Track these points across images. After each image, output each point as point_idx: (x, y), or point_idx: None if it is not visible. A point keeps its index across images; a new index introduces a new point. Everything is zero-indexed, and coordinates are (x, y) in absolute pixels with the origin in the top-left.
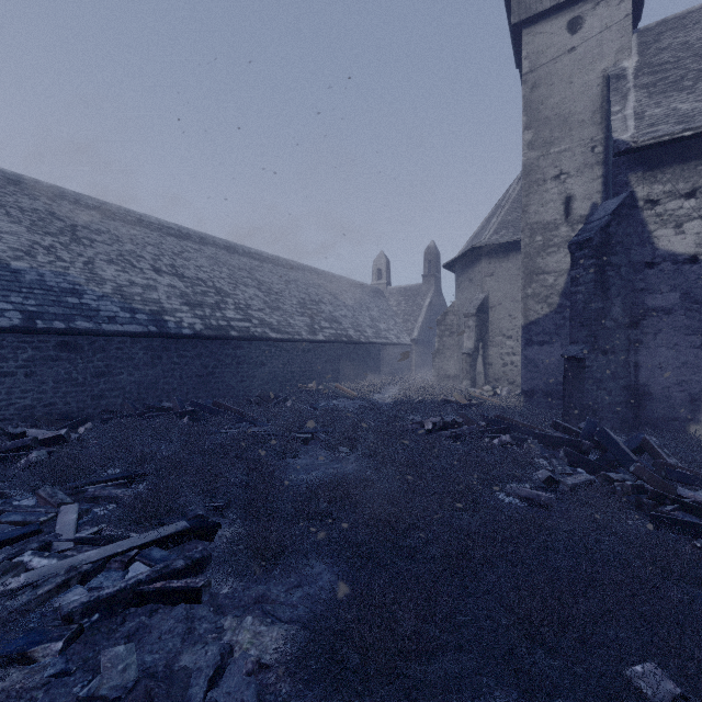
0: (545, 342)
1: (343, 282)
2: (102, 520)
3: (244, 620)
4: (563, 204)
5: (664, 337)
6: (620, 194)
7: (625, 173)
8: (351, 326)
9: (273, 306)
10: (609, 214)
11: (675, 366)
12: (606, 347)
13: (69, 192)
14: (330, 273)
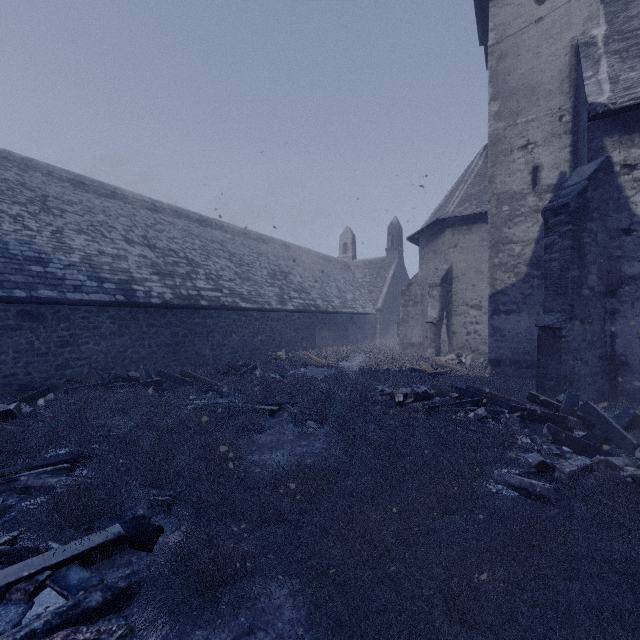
0: (512, 311)
1: (312, 255)
2: (15, 527)
3: None
4: (530, 174)
5: None
6: (595, 159)
7: (601, 138)
8: (319, 296)
9: (244, 277)
10: (585, 179)
11: None
12: (582, 316)
13: (43, 164)
14: (299, 247)
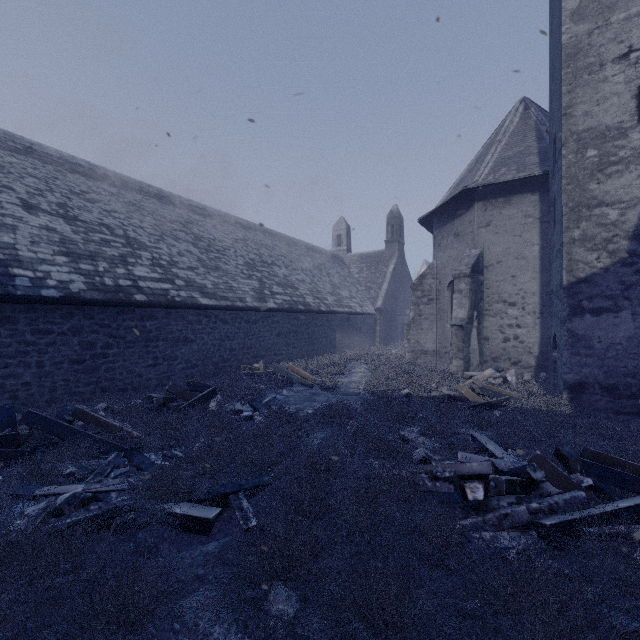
0: (605, 310)
1: (301, 246)
2: None
3: None
4: (634, 97)
5: None
6: None
7: None
8: (309, 292)
9: (211, 265)
10: None
11: None
12: None
13: None
14: (287, 236)
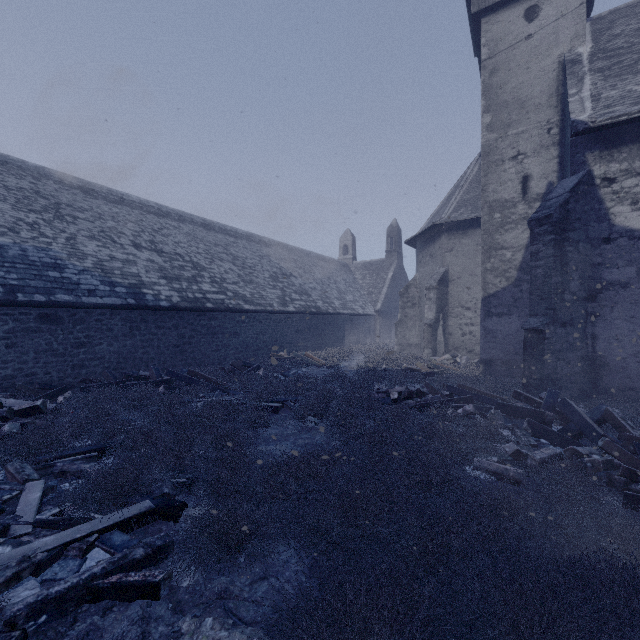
0: (503, 314)
1: (313, 257)
2: (64, 501)
3: (203, 622)
4: (520, 183)
5: (620, 310)
6: (577, 173)
7: (583, 153)
8: (320, 298)
9: (247, 279)
10: (567, 191)
11: (631, 338)
12: (564, 319)
13: (54, 172)
14: (300, 249)
